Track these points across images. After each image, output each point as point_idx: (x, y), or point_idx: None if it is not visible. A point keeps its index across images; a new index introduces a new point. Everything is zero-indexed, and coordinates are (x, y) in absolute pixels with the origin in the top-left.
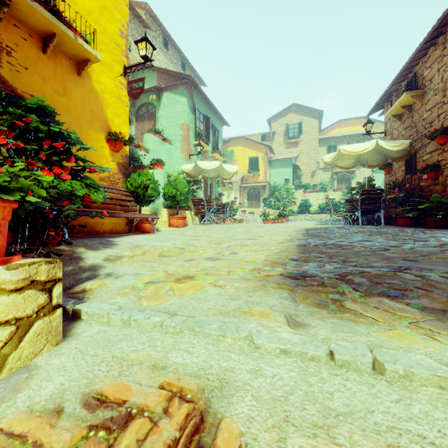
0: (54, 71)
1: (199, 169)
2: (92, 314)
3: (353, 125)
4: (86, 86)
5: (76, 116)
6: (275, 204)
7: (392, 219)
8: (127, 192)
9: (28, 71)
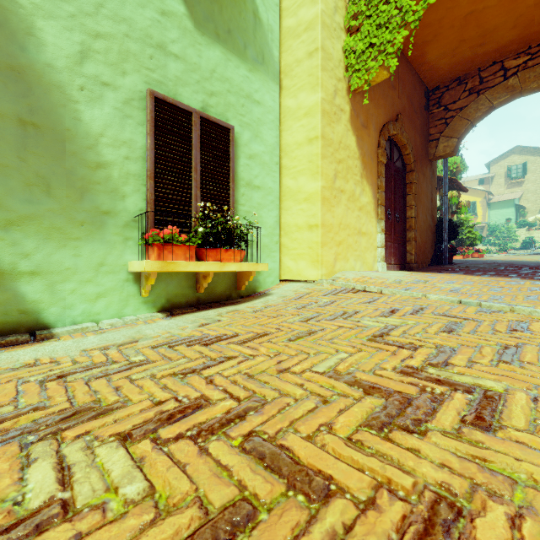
0: None
1: None
2: None
3: None
4: None
5: None
6: (494, 242)
7: None
8: None
9: None
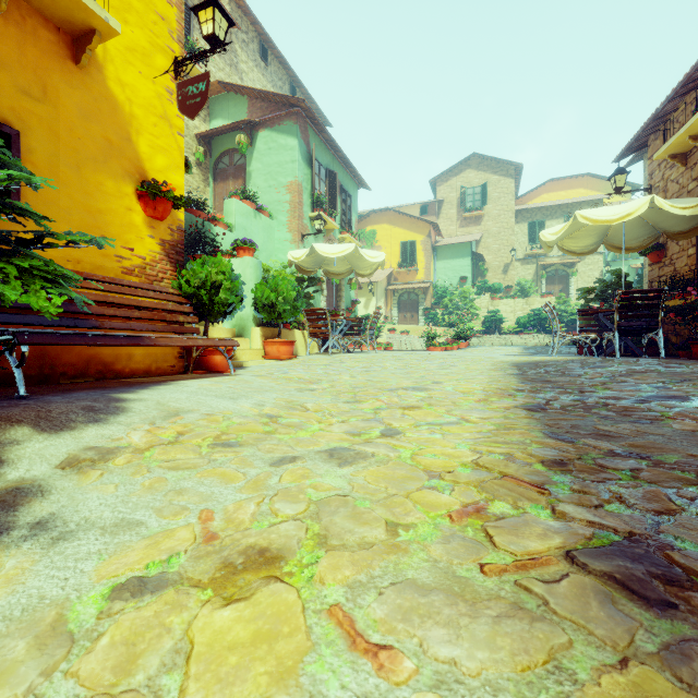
0: (20, 50)
1: (318, 259)
2: None
3: (571, 188)
4: (93, 88)
5: (71, 145)
6: (443, 317)
7: (674, 345)
8: (180, 296)
9: None
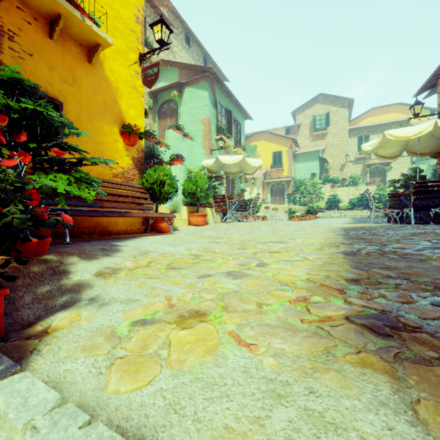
0: (63, 59)
1: (220, 164)
2: (4, 418)
3: (388, 113)
4: (98, 75)
5: (87, 107)
6: (300, 199)
7: None
8: (142, 189)
9: (33, 57)
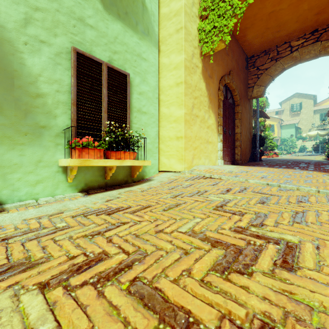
0: None
1: None
2: None
3: None
4: None
5: None
6: (284, 148)
7: None
8: None
9: None
